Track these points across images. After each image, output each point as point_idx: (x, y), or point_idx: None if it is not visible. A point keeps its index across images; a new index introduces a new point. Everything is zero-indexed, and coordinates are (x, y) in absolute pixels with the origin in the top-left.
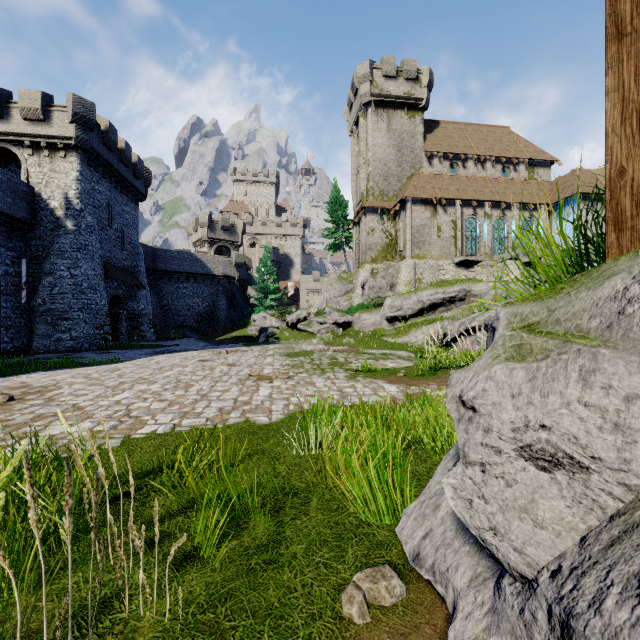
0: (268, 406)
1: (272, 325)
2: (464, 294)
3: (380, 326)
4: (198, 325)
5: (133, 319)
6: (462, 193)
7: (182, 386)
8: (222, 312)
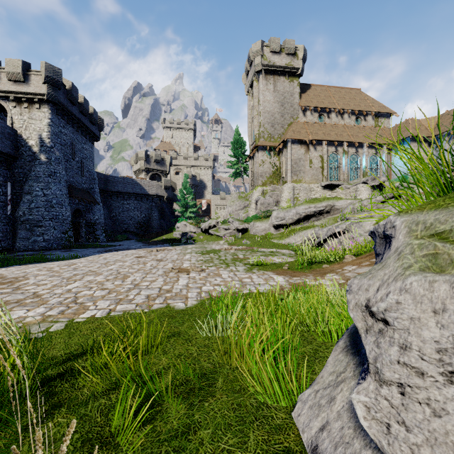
0: (185, 294)
1: (191, 231)
2: (330, 208)
3: (269, 231)
4: (137, 230)
5: (90, 226)
6: (327, 136)
7: (120, 277)
8: (155, 221)
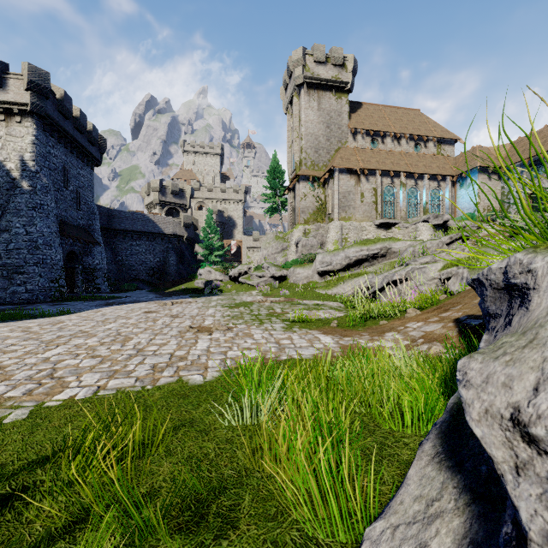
0: (204, 362)
1: (216, 278)
2: (385, 251)
3: (312, 279)
4: (150, 278)
5: (88, 273)
6: (382, 165)
7: (120, 340)
8: (172, 267)
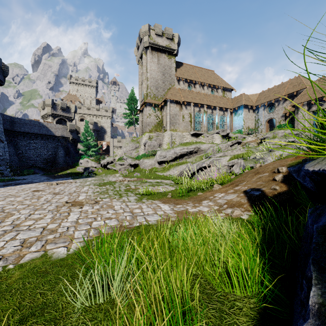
0: (71, 233)
1: (92, 166)
2: (197, 149)
3: (154, 166)
4: (44, 166)
5: None
6: (194, 100)
7: (1, 216)
8: (61, 158)
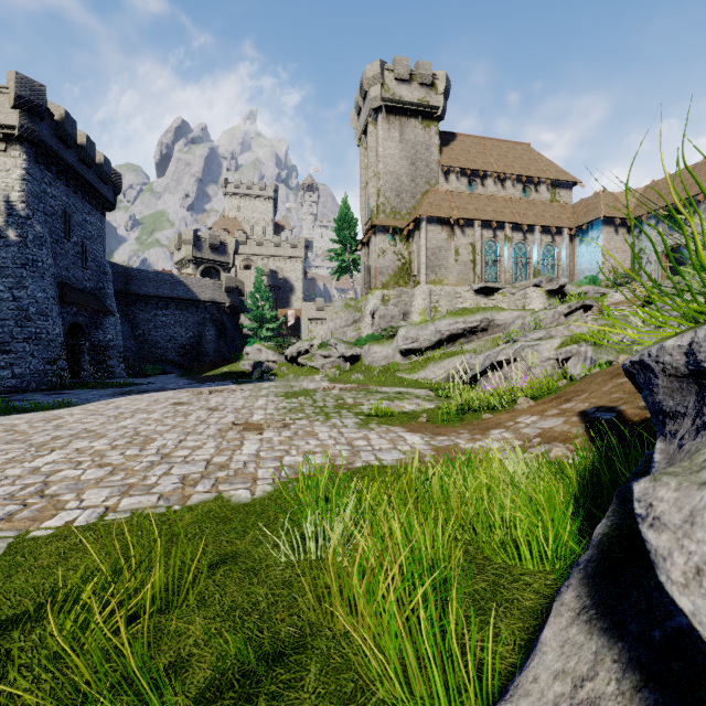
0: (252, 471)
1: (268, 359)
2: (487, 324)
3: (393, 360)
4: (181, 359)
5: (98, 352)
6: (481, 213)
7: (139, 441)
8: (210, 344)
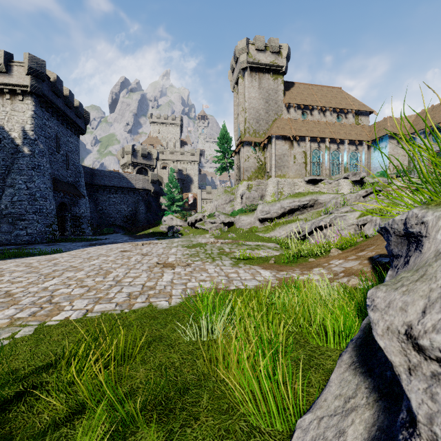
0: (169, 291)
1: (177, 224)
2: (313, 202)
3: (254, 225)
4: (124, 224)
5: (75, 220)
6: (310, 132)
7: (102, 273)
8: (142, 215)
